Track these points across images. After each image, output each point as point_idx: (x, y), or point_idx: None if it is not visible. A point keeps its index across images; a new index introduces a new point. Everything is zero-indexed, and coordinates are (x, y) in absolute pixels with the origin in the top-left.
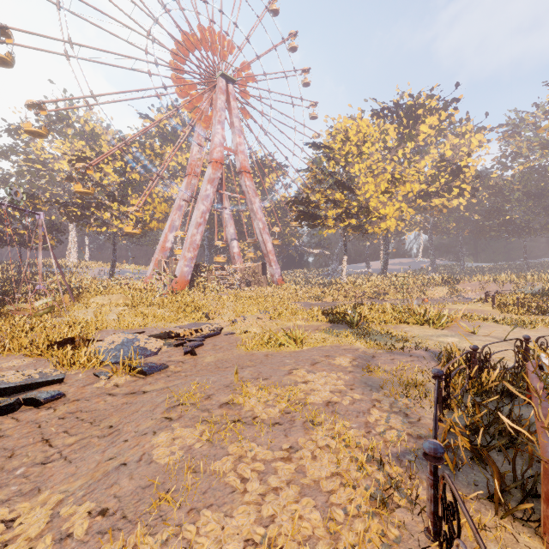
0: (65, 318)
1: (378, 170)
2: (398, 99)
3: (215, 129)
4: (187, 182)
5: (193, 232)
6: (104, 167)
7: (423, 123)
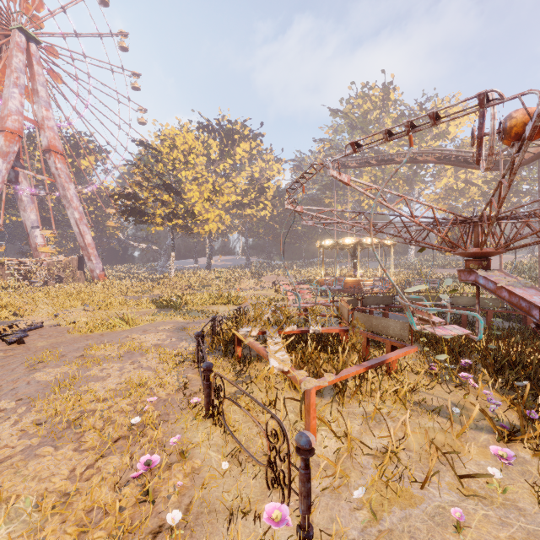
0: None
1: (203, 179)
2: (220, 119)
3: (10, 92)
4: None
5: None
6: None
7: (239, 146)
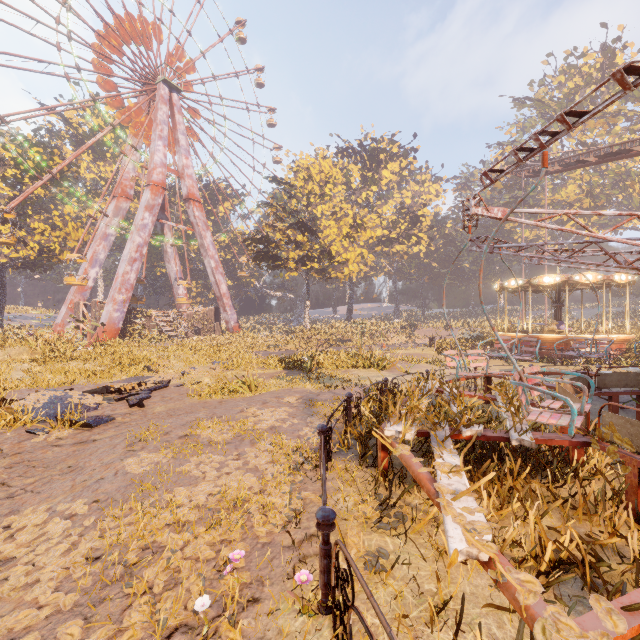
0: None
1: (342, 212)
2: (362, 139)
3: (155, 146)
4: (116, 205)
5: (126, 268)
6: None
7: (385, 168)
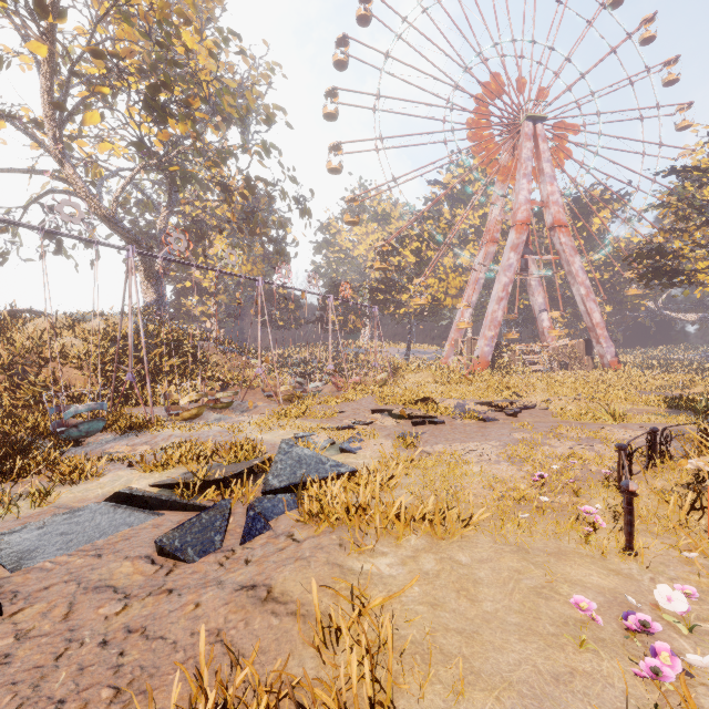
0: (397, 389)
1: None
2: None
3: (519, 186)
4: (484, 251)
5: (494, 308)
6: (402, 251)
7: None
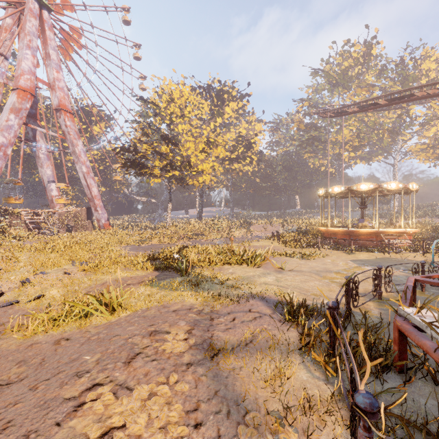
0: None
1: (197, 133)
2: (210, 83)
3: (23, 53)
4: None
5: None
6: None
7: (227, 105)
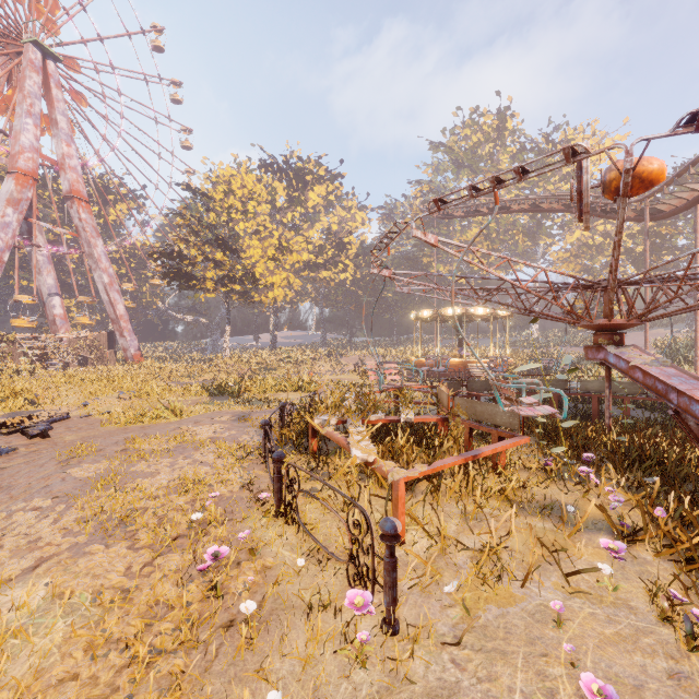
0: None
1: (266, 232)
2: (288, 155)
3: (22, 123)
4: None
5: None
6: None
7: (312, 190)
